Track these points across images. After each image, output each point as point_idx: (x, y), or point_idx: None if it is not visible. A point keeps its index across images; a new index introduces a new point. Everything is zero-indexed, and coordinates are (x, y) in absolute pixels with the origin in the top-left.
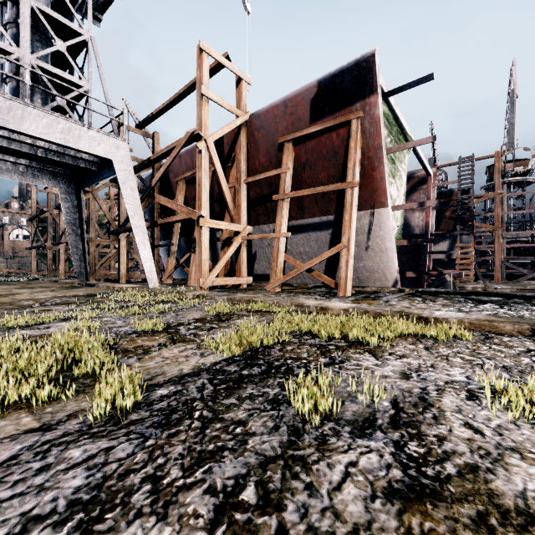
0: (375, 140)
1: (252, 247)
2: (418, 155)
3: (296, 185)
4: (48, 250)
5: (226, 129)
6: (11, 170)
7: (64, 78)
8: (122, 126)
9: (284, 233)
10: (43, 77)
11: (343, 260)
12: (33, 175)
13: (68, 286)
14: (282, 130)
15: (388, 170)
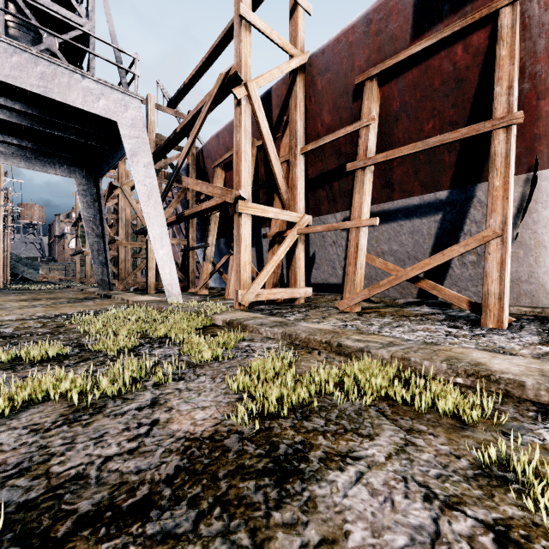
0: None
1: (310, 246)
2: None
3: (381, 148)
4: (86, 256)
5: (276, 72)
6: (16, 156)
7: (56, 12)
8: (150, 104)
9: (368, 220)
10: (25, 8)
11: (494, 260)
12: (44, 163)
13: (83, 297)
14: (361, 65)
15: None
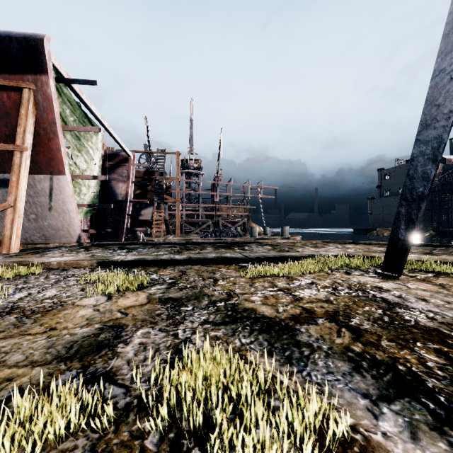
0: (49, 115)
1: None
2: (115, 138)
3: None
4: None
5: None
6: None
7: None
8: None
9: None
10: None
11: (9, 218)
12: None
13: None
14: None
15: (72, 144)
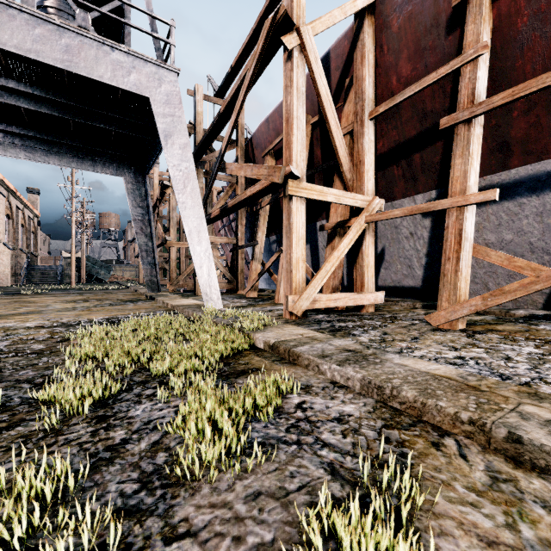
0: None
1: (378, 240)
2: None
3: (491, 94)
4: None
5: (338, 14)
6: (69, 157)
7: None
8: (198, 95)
9: (479, 193)
10: None
11: None
12: (94, 162)
13: (130, 298)
14: None
15: None
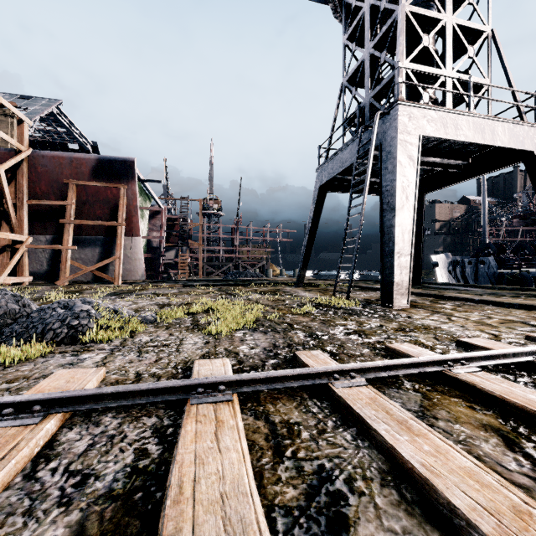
0: (134, 202)
1: None
2: (155, 199)
3: (77, 213)
4: None
5: (14, 161)
6: None
7: None
8: None
9: (72, 247)
10: None
11: (117, 265)
12: None
13: None
14: (67, 175)
15: (140, 215)
